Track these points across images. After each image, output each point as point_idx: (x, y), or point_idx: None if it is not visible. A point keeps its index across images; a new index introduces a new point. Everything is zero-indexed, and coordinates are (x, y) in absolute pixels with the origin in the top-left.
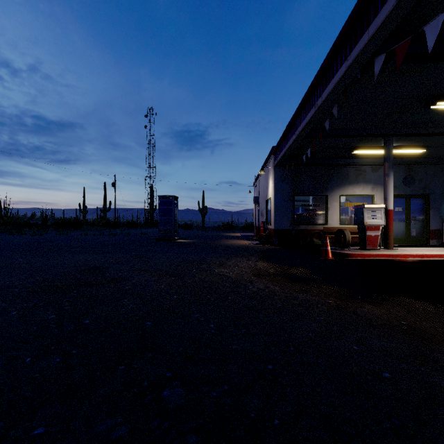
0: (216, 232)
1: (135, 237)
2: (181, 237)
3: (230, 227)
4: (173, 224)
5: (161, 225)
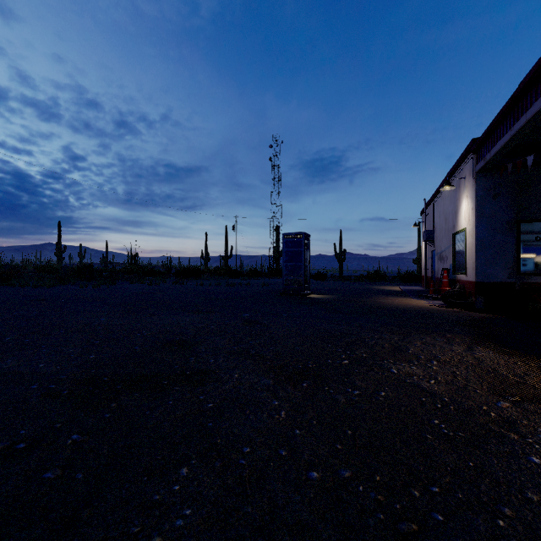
0: (362, 285)
1: (255, 289)
2: (313, 291)
3: (379, 278)
4: (302, 273)
5: (287, 274)
